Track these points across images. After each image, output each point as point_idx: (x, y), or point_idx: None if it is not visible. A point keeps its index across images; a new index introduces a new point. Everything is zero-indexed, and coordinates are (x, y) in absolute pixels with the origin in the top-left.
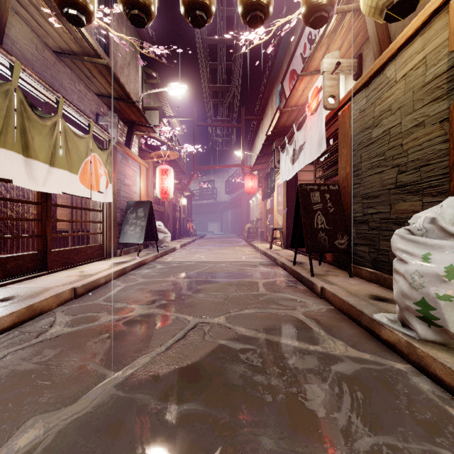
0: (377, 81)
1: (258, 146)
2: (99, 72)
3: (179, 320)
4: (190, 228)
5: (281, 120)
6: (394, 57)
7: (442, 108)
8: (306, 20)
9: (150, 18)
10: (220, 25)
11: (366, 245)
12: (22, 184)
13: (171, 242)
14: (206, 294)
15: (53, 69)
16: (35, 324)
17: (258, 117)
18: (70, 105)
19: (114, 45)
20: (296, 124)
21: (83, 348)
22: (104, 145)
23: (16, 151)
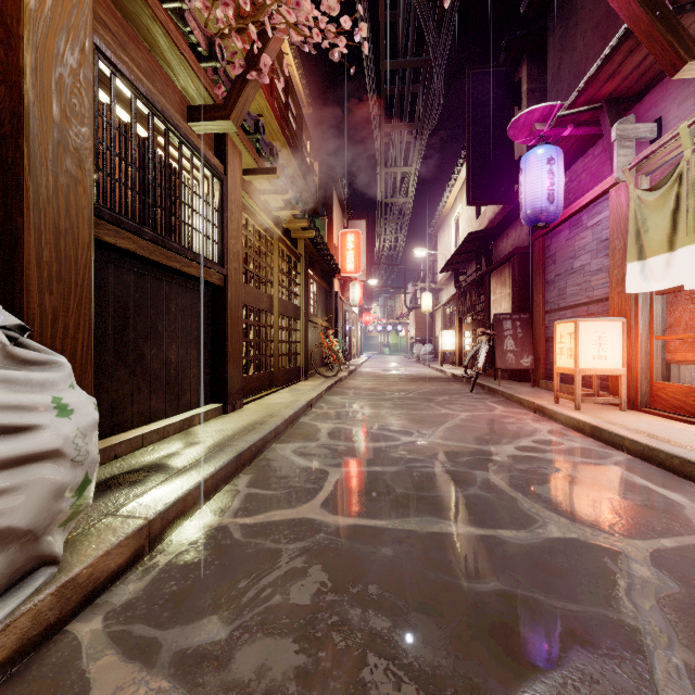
0: None
1: None
2: None
3: None
4: None
5: None
6: None
7: None
8: None
9: None
10: None
11: None
12: None
13: None
14: None
15: None
16: None
17: None
18: None
19: None
20: None
21: None
22: None
23: None
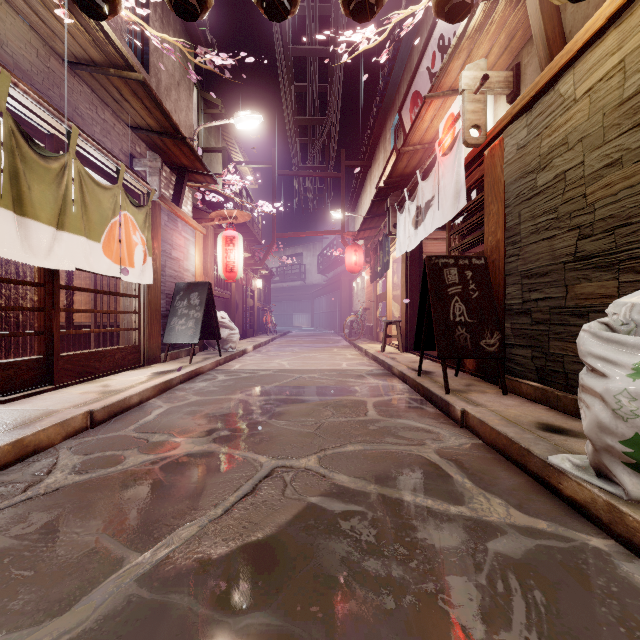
0: (544, 102)
1: (365, 205)
2: (133, 92)
3: (247, 462)
4: (268, 321)
5: (399, 166)
6: (573, 64)
7: None
8: (439, 9)
9: (205, 7)
10: (310, 29)
11: (527, 347)
12: (12, 256)
13: (240, 341)
14: (289, 421)
15: (63, 87)
16: (24, 469)
17: (365, 163)
18: (88, 139)
19: (156, 56)
20: (420, 170)
21: (93, 510)
22: (141, 200)
23: (3, 206)
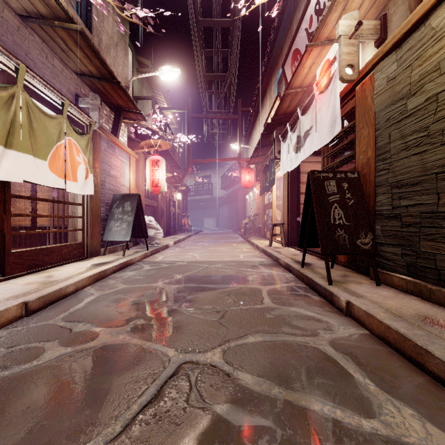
0: (415, 37)
1: (255, 139)
2: (75, 42)
3: (156, 356)
4: (185, 223)
5: (283, 105)
6: None
7: None
8: None
9: None
10: (215, 5)
11: (397, 246)
12: None
13: (164, 238)
14: (198, 309)
15: (16, 35)
16: None
17: (255, 108)
18: (35, 76)
19: (98, 21)
20: (300, 107)
21: None
22: (85, 130)
23: None
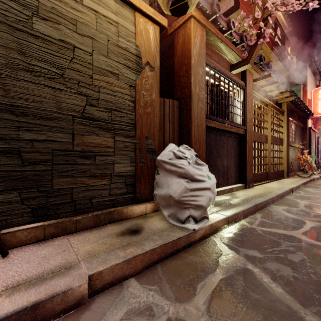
0: None
1: None
2: None
3: None
4: None
5: None
6: None
7: (132, 77)
8: None
9: None
10: None
11: (9, 191)
12: None
13: None
14: None
15: None
16: None
17: None
18: None
19: None
20: None
21: None
22: None
23: None
